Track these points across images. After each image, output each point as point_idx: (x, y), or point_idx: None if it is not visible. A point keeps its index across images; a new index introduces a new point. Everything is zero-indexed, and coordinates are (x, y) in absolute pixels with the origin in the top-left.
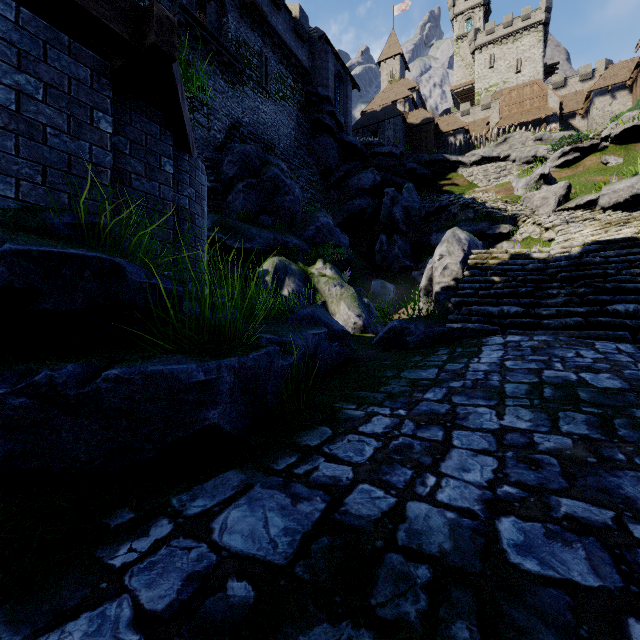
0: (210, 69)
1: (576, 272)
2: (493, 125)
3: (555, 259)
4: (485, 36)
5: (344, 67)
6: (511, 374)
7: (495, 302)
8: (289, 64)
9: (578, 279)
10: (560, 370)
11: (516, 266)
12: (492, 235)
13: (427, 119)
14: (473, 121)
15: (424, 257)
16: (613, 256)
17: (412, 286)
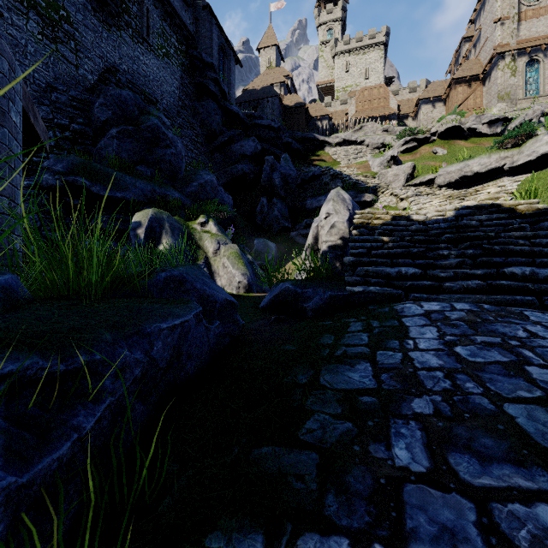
0: (79, 1)
1: (460, 234)
2: (350, 116)
3: (434, 221)
4: (343, 45)
5: (228, 42)
6: (488, 377)
7: (390, 262)
8: (173, 23)
9: (462, 241)
10: (545, 366)
11: (400, 227)
12: (358, 202)
13: (299, 103)
14: (335, 111)
15: (300, 220)
16: (485, 220)
17: (290, 245)
